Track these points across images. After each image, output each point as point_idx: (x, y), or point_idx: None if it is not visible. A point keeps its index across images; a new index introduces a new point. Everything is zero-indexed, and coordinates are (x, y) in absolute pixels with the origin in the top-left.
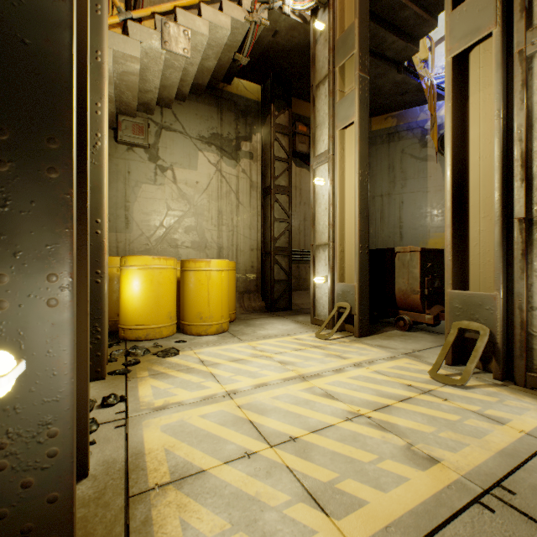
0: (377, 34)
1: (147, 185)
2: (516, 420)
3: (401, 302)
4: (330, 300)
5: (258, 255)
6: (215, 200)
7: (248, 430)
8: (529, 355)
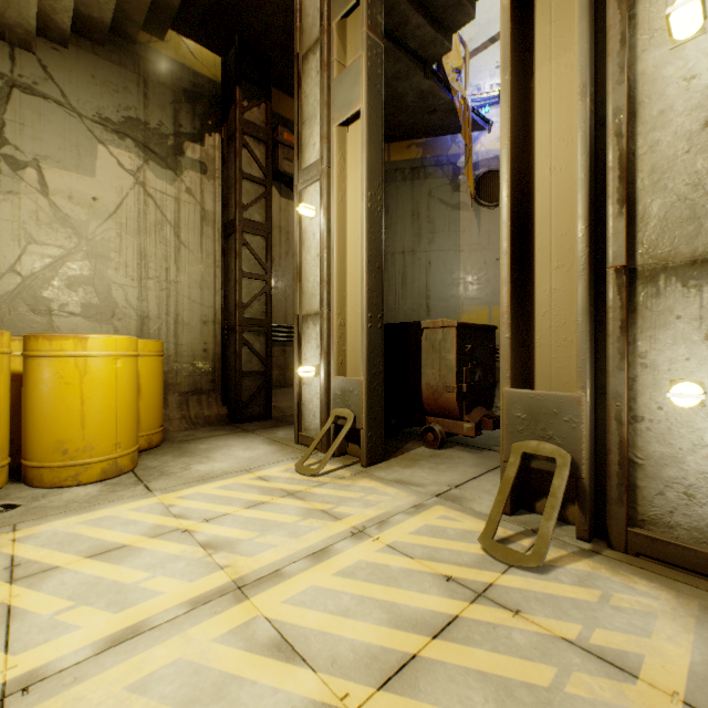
0: (396, 7)
1: None
2: (651, 657)
3: (430, 404)
4: (323, 405)
5: (215, 331)
6: (133, 235)
7: None
8: (630, 497)
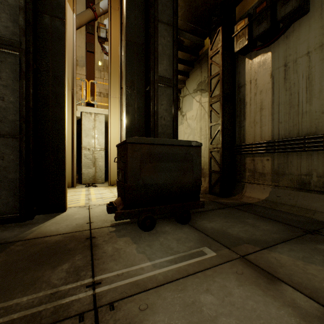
0: None
1: (180, 126)
2: None
3: None
4: None
5: None
6: (199, 122)
7: (71, 191)
8: None
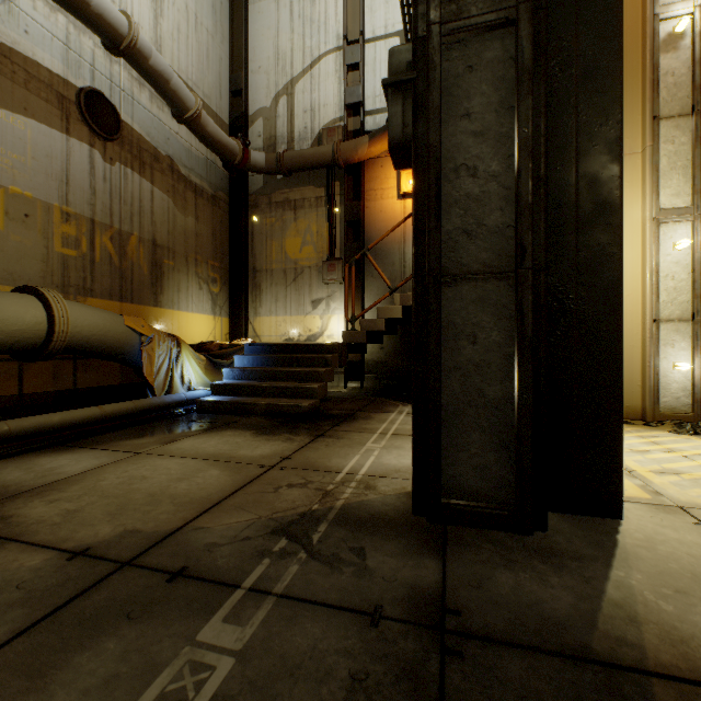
0: None
1: None
2: None
3: None
4: None
5: None
6: None
7: None
8: None
